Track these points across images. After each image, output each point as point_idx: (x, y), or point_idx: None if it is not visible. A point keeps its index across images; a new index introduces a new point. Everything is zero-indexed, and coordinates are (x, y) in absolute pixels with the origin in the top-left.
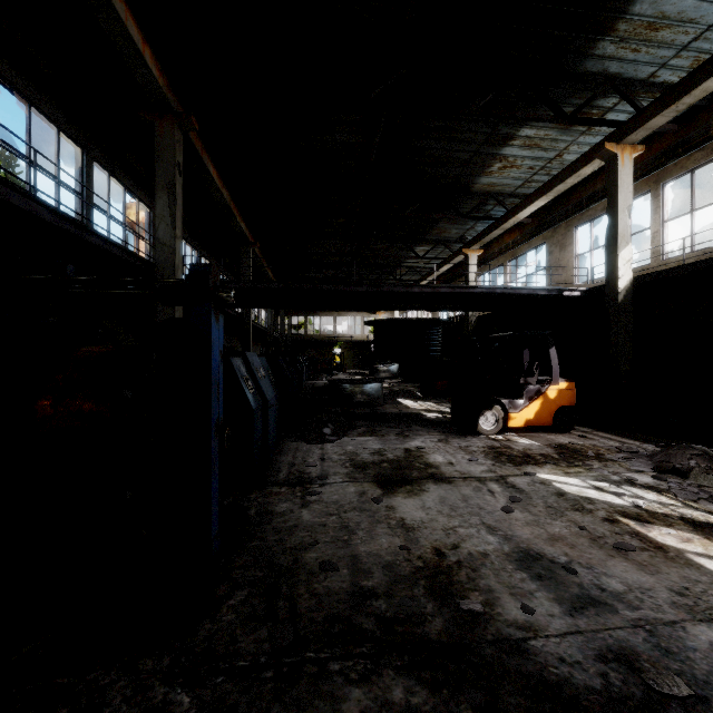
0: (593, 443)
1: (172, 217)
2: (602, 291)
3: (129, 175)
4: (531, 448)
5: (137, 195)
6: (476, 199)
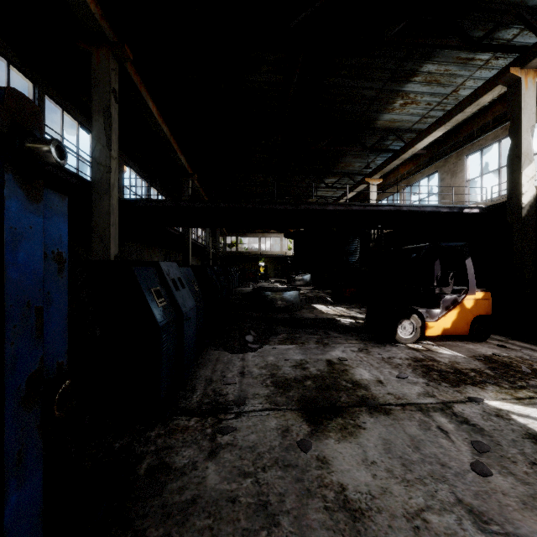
0: (519, 355)
1: (107, 139)
2: (500, 208)
3: (82, 112)
4: (458, 361)
5: (90, 130)
6: (378, 135)
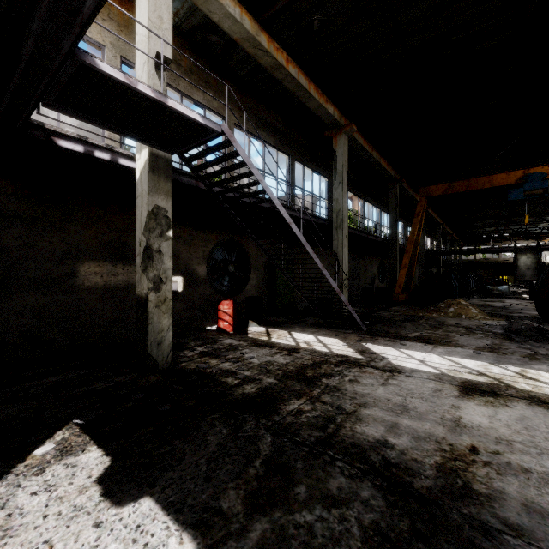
0: None
1: (423, 236)
2: None
3: (400, 216)
4: None
5: (401, 221)
6: None
